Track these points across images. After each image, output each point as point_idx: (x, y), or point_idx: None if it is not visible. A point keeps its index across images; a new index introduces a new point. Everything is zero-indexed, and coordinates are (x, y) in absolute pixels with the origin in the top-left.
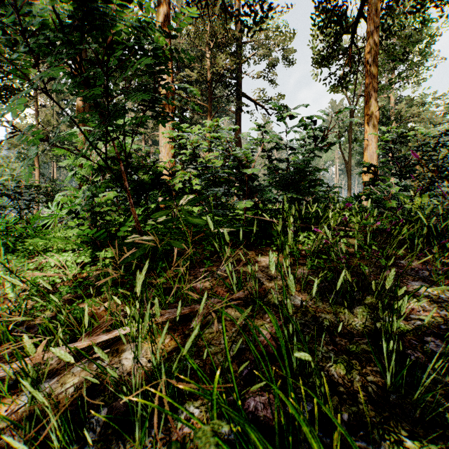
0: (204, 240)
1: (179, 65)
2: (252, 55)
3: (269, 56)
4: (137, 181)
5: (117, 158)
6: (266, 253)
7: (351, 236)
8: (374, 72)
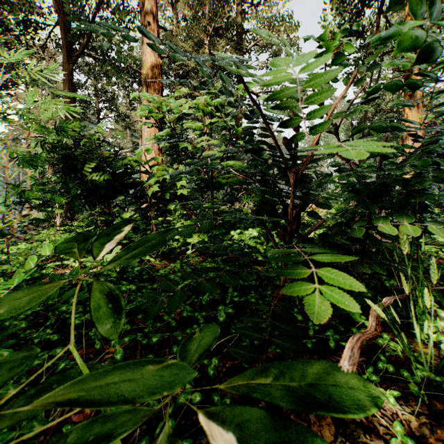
0: (187, 303)
1: None
2: (254, 44)
3: (272, 45)
4: (85, 182)
5: None
6: None
7: None
8: None
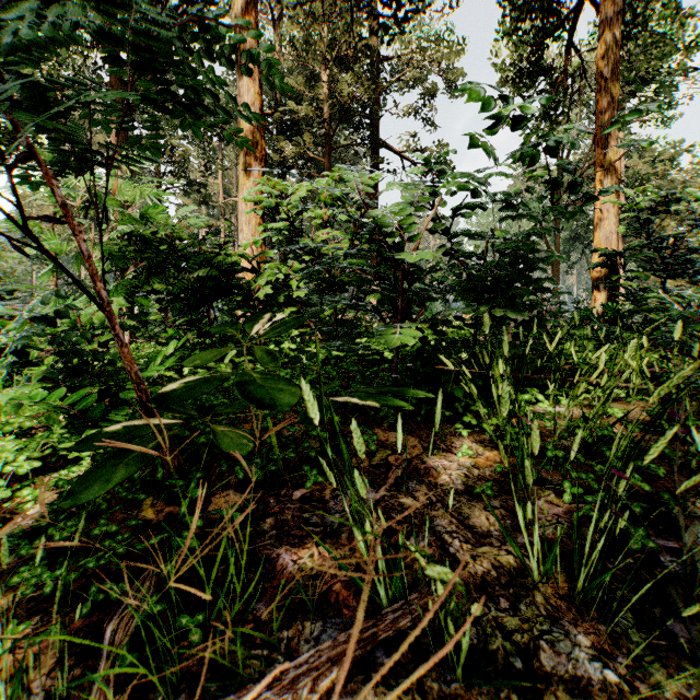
0: None
1: (278, 97)
2: (396, 78)
3: (423, 80)
4: (187, 282)
5: (57, 219)
6: (446, 443)
7: (626, 400)
8: (612, 92)
